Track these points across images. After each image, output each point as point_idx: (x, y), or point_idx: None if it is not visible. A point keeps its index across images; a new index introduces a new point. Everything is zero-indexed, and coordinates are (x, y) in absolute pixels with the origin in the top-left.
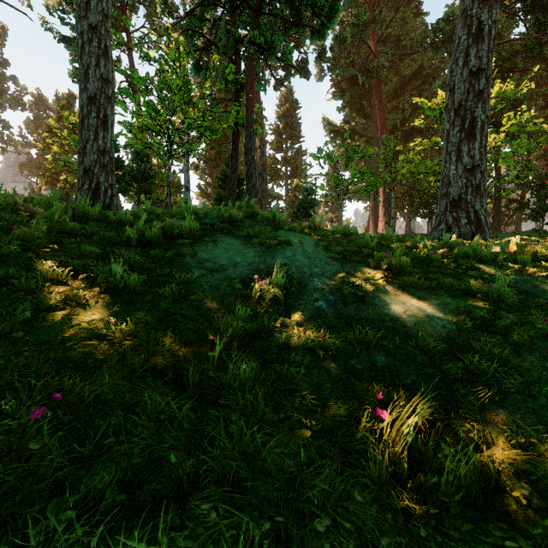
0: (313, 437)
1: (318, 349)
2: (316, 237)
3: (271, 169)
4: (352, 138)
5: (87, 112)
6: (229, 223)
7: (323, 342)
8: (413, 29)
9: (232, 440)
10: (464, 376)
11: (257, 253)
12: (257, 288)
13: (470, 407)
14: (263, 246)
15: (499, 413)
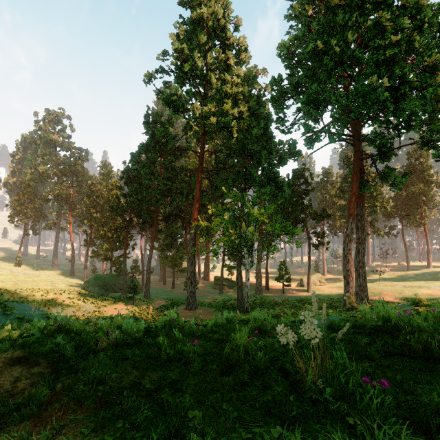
0: None
1: None
2: None
3: None
4: None
5: None
6: None
7: None
8: None
9: None
10: None
11: None
12: None
13: None
14: None
15: None
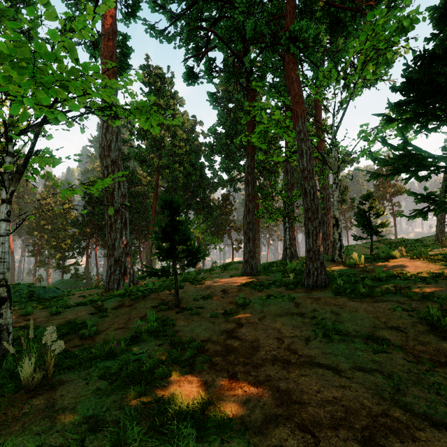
0: None
1: None
2: None
3: None
4: None
5: None
6: None
7: None
8: None
9: None
10: None
11: None
12: None
13: None
14: None
15: None
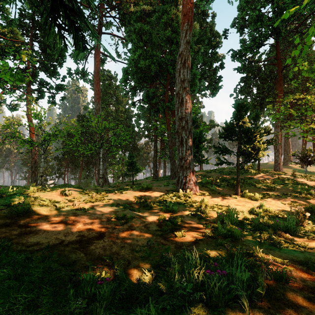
0: None
1: None
2: None
3: None
4: None
5: None
6: None
7: None
8: None
9: None
10: None
11: None
12: None
13: None
14: None
15: None
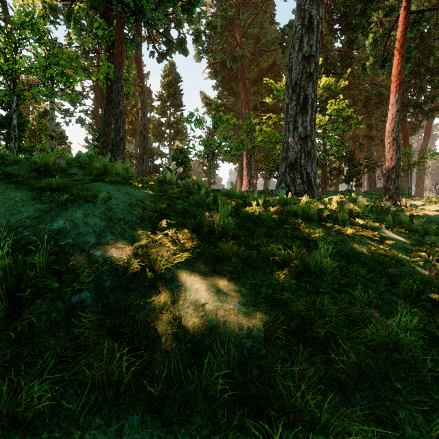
0: None
1: None
2: (149, 192)
3: (157, 131)
4: (224, 111)
5: None
6: (46, 172)
7: (20, 401)
8: (268, 33)
9: None
10: None
11: (36, 212)
12: None
13: None
14: (55, 201)
15: None
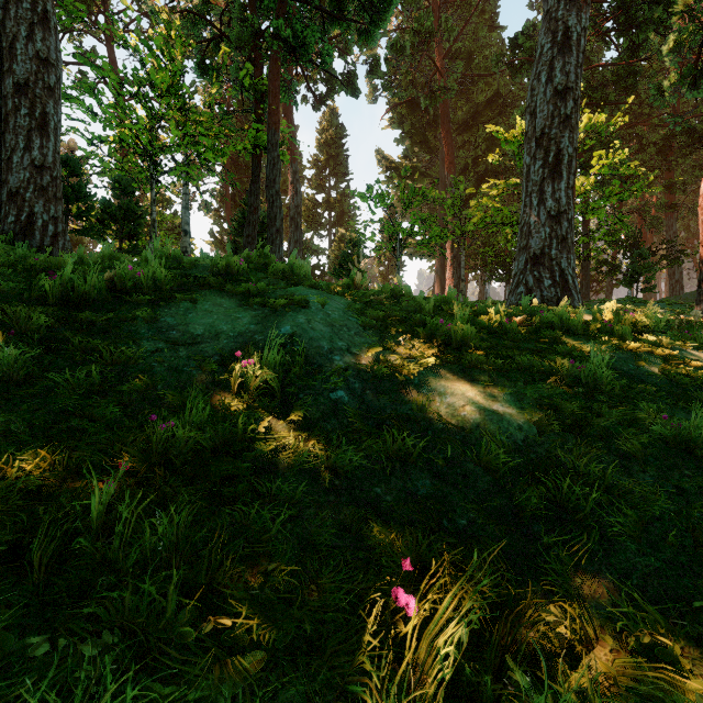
0: (275, 662)
1: (324, 472)
2: (350, 298)
3: (310, 214)
4: (413, 178)
5: (14, 107)
6: (227, 277)
7: (333, 458)
8: (487, 46)
9: (82, 700)
10: (549, 513)
11: (255, 319)
12: (237, 371)
13: (558, 568)
14: (266, 308)
15: (604, 578)
